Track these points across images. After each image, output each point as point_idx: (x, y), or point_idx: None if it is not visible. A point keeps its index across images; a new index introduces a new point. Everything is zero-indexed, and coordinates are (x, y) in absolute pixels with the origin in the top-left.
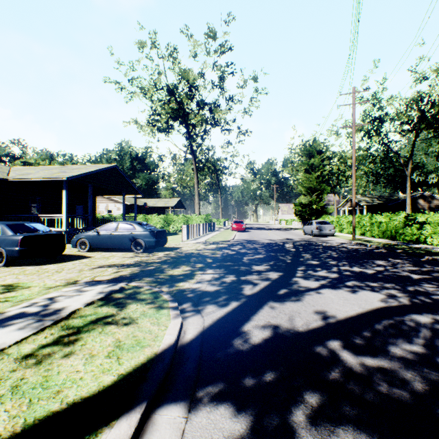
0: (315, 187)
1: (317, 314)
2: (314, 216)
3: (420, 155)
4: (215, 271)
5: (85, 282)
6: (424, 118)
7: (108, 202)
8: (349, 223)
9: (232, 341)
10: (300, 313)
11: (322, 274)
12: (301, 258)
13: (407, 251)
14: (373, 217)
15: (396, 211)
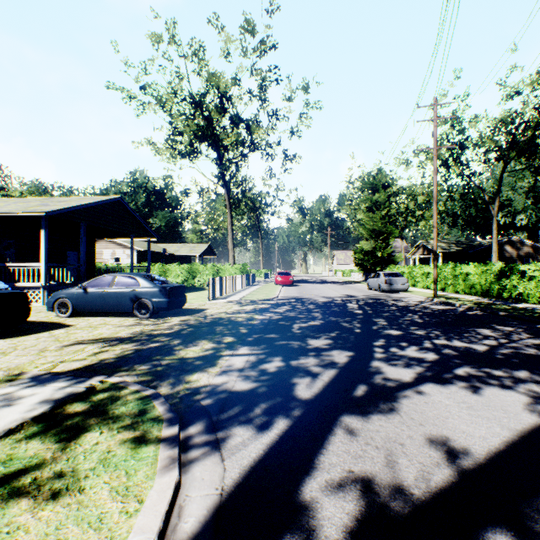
0: (380, 230)
1: (435, 447)
2: (379, 266)
3: (506, 191)
4: (252, 349)
5: (32, 377)
6: (515, 144)
7: (115, 248)
8: (425, 275)
9: (280, 539)
10: (404, 446)
11: (413, 353)
12: (374, 325)
13: (513, 313)
14: (457, 267)
15: (478, 260)
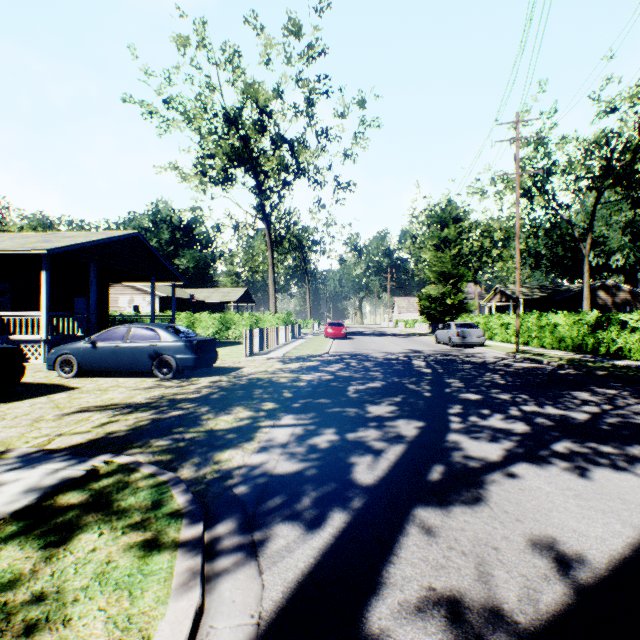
0: (450, 272)
1: (539, 552)
2: (449, 315)
3: (599, 226)
4: (298, 419)
5: (19, 456)
6: (610, 170)
7: (134, 294)
8: (504, 327)
9: None
10: (500, 551)
11: (498, 423)
12: (447, 387)
13: (614, 373)
14: (543, 316)
15: (566, 308)
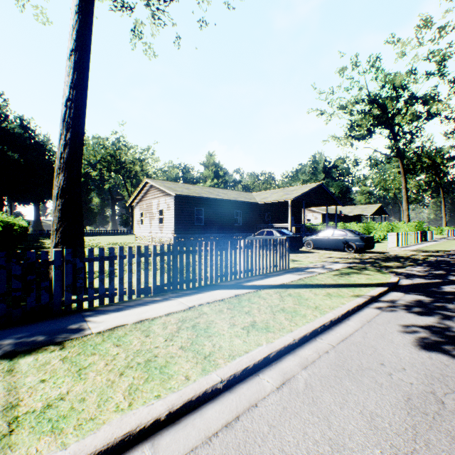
0: None
1: None
2: None
3: None
4: (424, 267)
5: (330, 262)
6: None
7: (306, 212)
8: None
9: (430, 288)
10: None
11: None
12: None
13: None
14: None
15: None
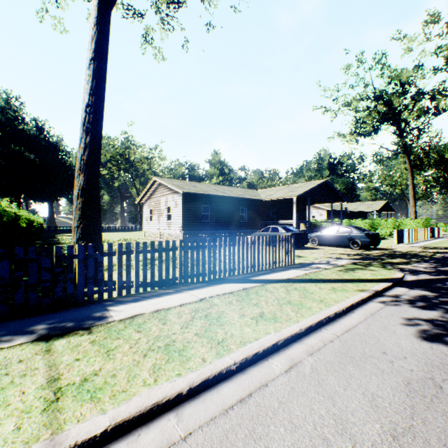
0: None
1: None
2: None
3: None
4: (430, 264)
5: (335, 258)
6: None
7: (311, 209)
8: None
9: (435, 284)
10: None
11: None
12: None
13: None
14: None
15: None
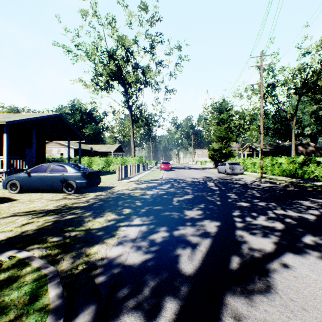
0: (224, 136)
1: None
2: (223, 158)
3: (299, 113)
4: (143, 220)
5: None
6: (306, 84)
7: (60, 147)
8: (253, 164)
9: None
10: None
11: (264, 222)
12: (228, 198)
13: (317, 189)
14: (274, 159)
15: (282, 155)
